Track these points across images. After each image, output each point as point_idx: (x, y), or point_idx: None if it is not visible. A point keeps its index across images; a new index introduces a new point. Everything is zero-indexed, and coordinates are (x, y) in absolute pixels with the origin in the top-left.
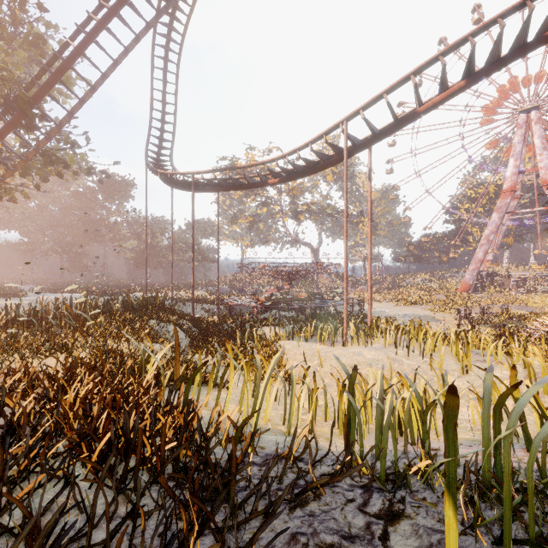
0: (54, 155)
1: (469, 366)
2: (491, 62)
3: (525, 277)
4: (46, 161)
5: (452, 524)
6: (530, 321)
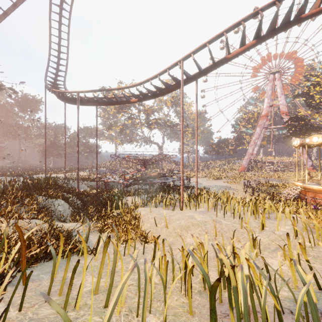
0: None
1: (264, 223)
2: (270, 31)
3: (272, 163)
4: None
5: None
6: (281, 188)
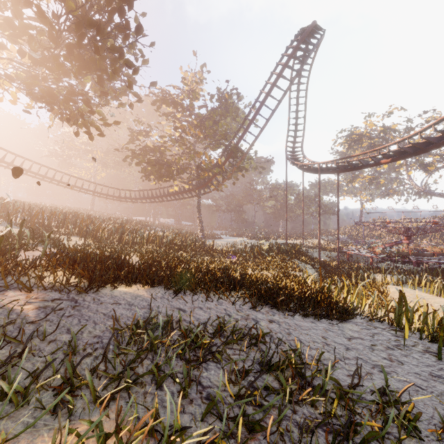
0: (242, 167)
1: None
2: None
3: None
4: (237, 169)
5: (407, 328)
6: None
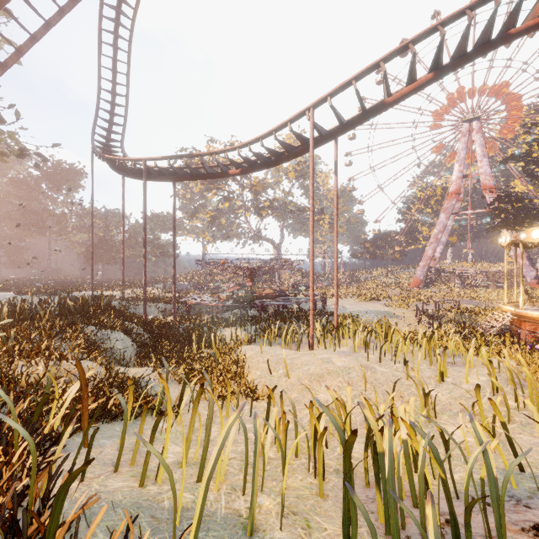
0: None
1: (445, 372)
2: (458, 57)
3: (467, 273)
4: None
5: None
6: (480, 316)
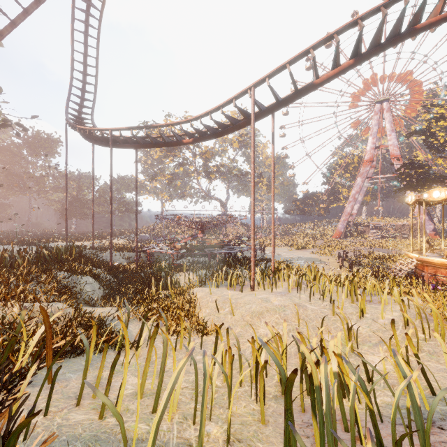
0: None
1: (364, 309)
2: (374, 46)
3: (379, 226)
4: None
5: None
6: (390, 261)
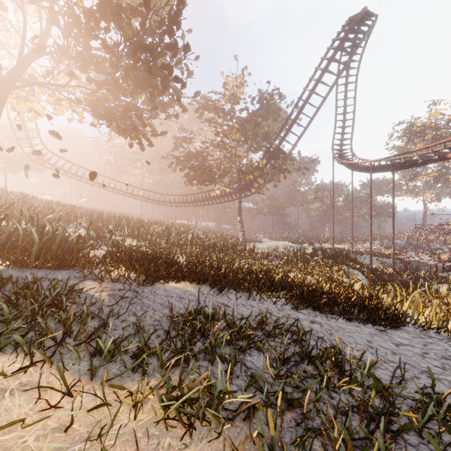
0: (284, 168)
1: None
2: None
3: None
4: (279, 171)
5: None
6: None
